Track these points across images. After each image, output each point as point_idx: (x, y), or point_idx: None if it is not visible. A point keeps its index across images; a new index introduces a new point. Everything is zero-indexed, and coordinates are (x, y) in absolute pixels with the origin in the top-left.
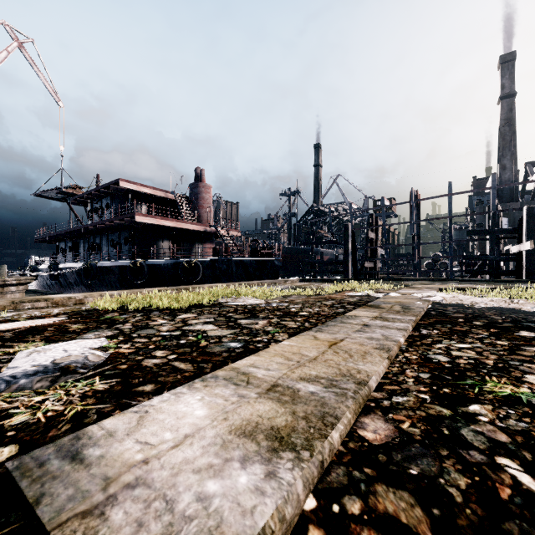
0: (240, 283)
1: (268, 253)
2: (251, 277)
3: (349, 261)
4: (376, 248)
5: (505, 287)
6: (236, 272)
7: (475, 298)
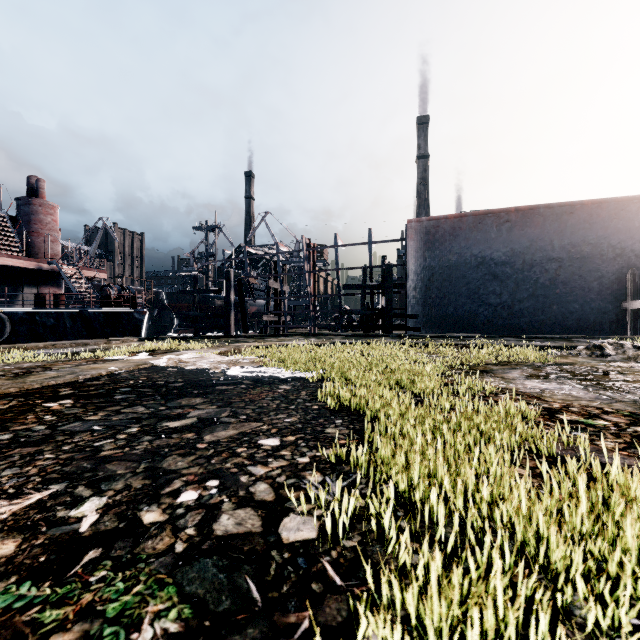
0: (3, 347)
1: (131, 303)
2: (97, 336)
3: (230, 314)
4: (281, 300)
5: (323, 343)
6: (71, 328)
7: (229, 357)
